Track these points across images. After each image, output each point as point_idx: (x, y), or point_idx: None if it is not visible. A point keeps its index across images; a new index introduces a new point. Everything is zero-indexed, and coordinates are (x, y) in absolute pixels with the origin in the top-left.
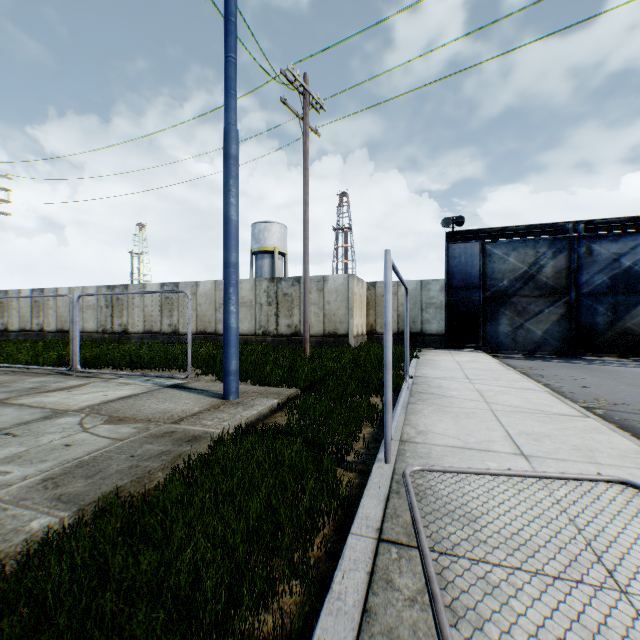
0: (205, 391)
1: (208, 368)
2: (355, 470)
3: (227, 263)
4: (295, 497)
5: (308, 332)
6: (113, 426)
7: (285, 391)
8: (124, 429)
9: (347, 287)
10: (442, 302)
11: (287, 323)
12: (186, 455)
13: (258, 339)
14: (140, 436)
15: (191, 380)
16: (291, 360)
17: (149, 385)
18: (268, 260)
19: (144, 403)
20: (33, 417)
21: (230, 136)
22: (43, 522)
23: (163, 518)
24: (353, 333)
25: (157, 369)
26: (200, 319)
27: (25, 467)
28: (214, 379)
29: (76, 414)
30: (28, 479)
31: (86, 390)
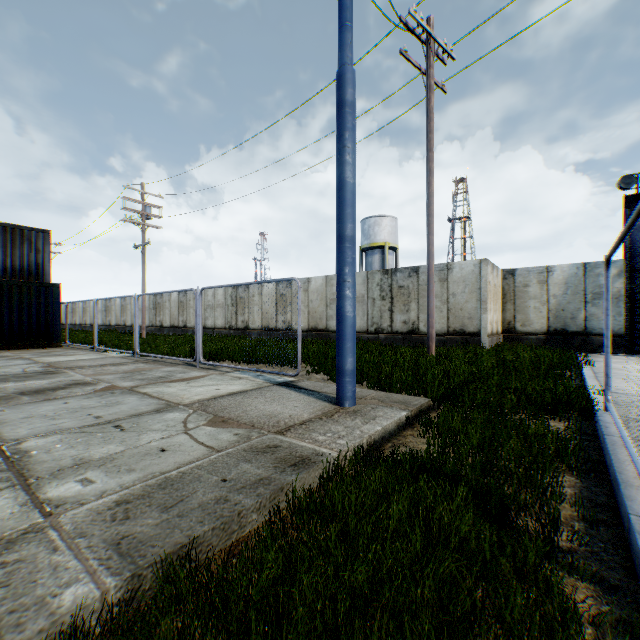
0: (316, 392)
1: (319, 366)
2: (589, 578)
3: (341, 237)
4: (485, 635)
5: (433, 328)
6: (214, 429)
7: (413, 400)
8: (224, 435)
9: (478, 275)
10: (619, 291)
11: (403, 319)
12: (289, 490)
13: (370, 337)
14: (238, 448)
15: (302, 378)
16: (413, 361)
17: (259, 381)
18: (378, 256)
19: (251, 402)
20: (147, 408)
21: (345, 79)
22: (78, 594)
23: (241, 638)
24: (486, 331)
25: (270, 364)
26: (311, 315)
27: (109, 476)
28: (325, 378)
29: (184, 409)
30: (103, 497)
31: (202, 382)
